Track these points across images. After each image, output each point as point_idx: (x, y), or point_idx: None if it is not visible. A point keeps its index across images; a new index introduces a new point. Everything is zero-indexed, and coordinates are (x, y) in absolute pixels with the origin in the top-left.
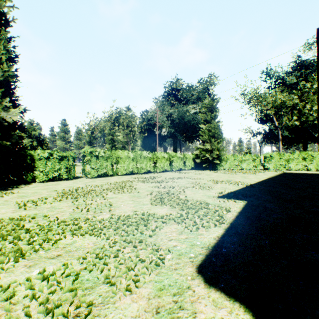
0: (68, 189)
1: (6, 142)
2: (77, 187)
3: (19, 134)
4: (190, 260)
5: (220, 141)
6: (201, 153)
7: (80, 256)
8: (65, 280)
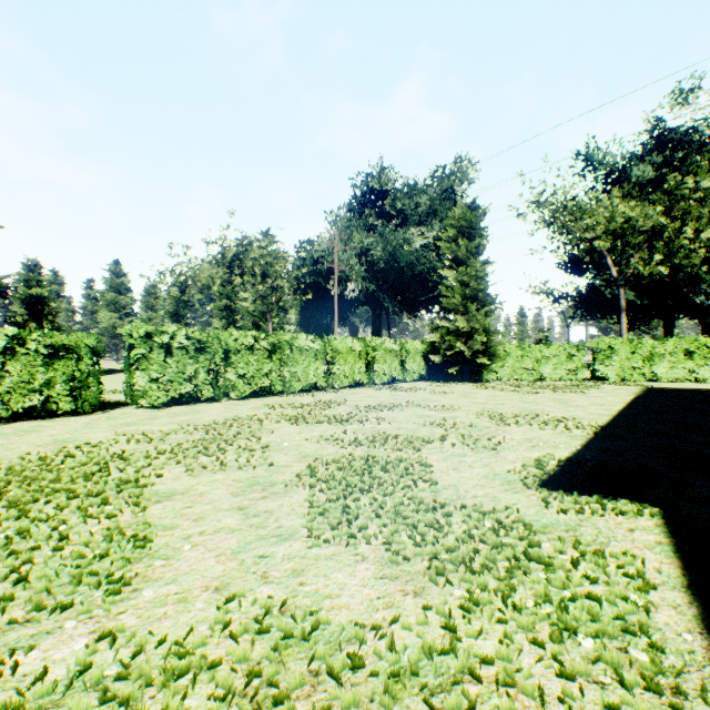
0: (44, 453)
1: None
2: (78, 445)
3: None
4: None
5: (489, 310)
6: (443, 341)
7: None
8: None
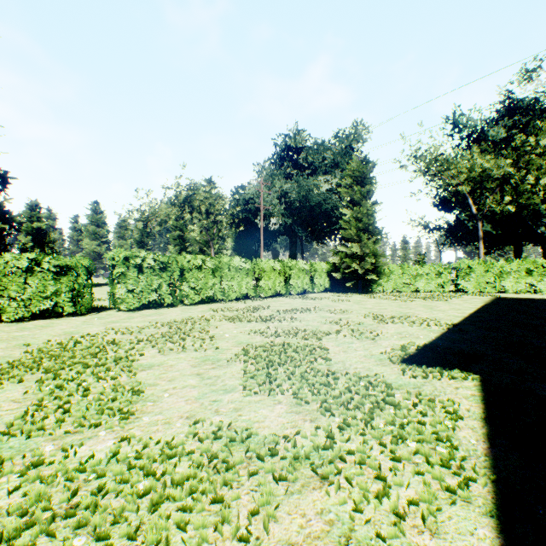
0: (60, 340)
1: None
2: (82, 335)
3: None
4: None
5: (377, 239)
6: (342, 262)
7: None
8: None
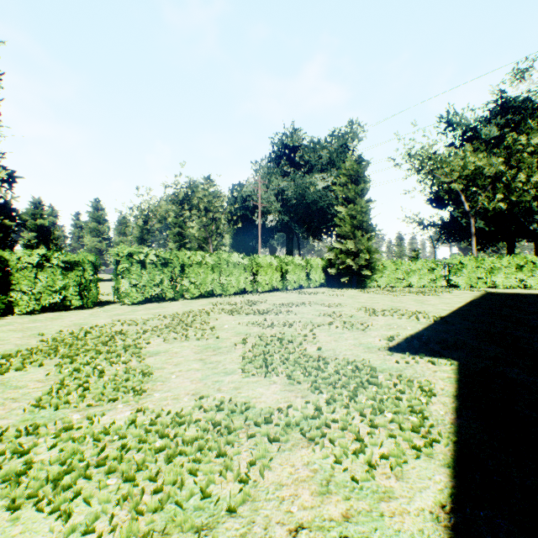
0: (71, 331)
1: None
2: (91, 326)
3: None
4: None
5: (371, 236)
6: (337, 258)
7: None
8: None
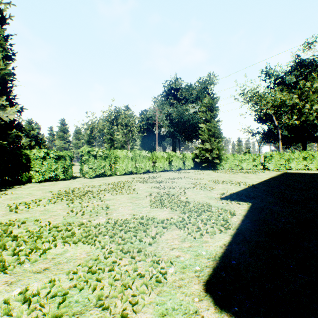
0: (64, 190)
1: (3, 141)
2: (74, 188)
3: (16, 133)
4: (195, 275)
5: (219, 140)
6: (200, 153)
7: (70, 270)
8: (49, 303)
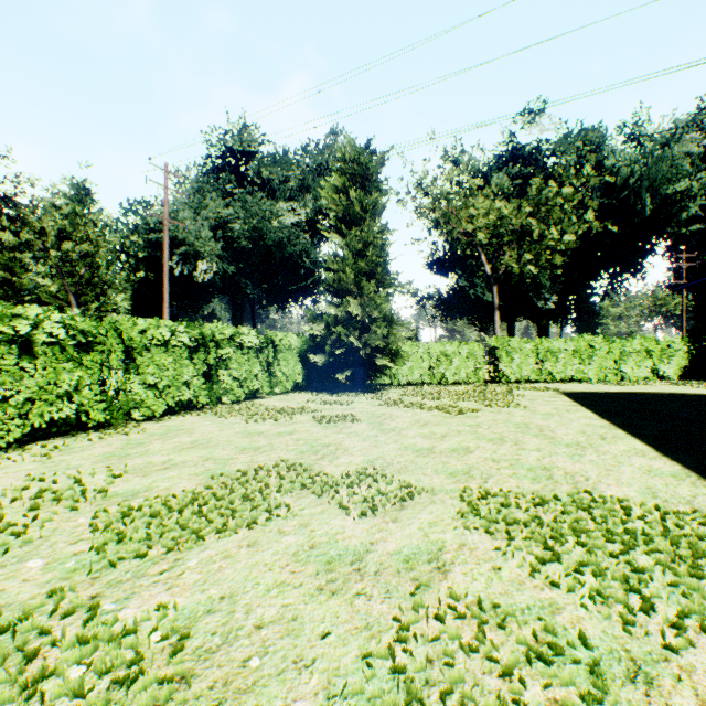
0: None
1: None
2: None
3: None
4: None
5: (388, 294)
6: (329, 333)
7: None
8: None
